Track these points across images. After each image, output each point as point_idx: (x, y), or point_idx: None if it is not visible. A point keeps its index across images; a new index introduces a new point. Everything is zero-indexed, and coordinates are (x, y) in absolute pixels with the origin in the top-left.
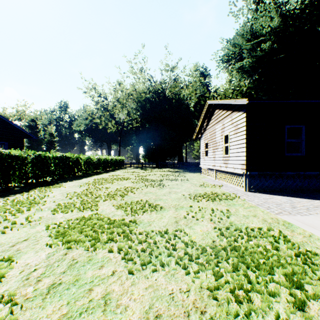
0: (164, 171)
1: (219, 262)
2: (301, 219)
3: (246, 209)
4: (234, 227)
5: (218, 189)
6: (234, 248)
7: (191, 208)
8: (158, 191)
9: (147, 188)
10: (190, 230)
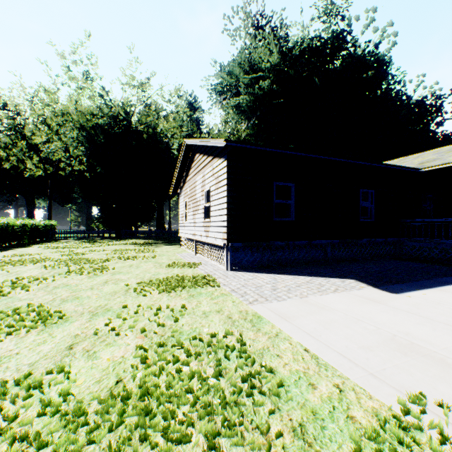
0: (125, 244)
1: (92, 442)
2: (277, 307)
3: (214, 300)
4: (176, 340)
5: (192, 270)
6: (147, 392)
7: (124, 310)
8: (85, 281)
9: (67, 277)
10: (87, 362)
